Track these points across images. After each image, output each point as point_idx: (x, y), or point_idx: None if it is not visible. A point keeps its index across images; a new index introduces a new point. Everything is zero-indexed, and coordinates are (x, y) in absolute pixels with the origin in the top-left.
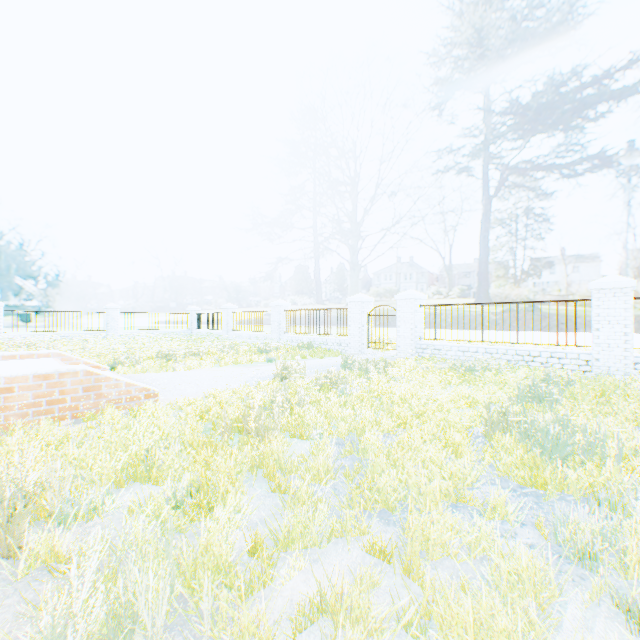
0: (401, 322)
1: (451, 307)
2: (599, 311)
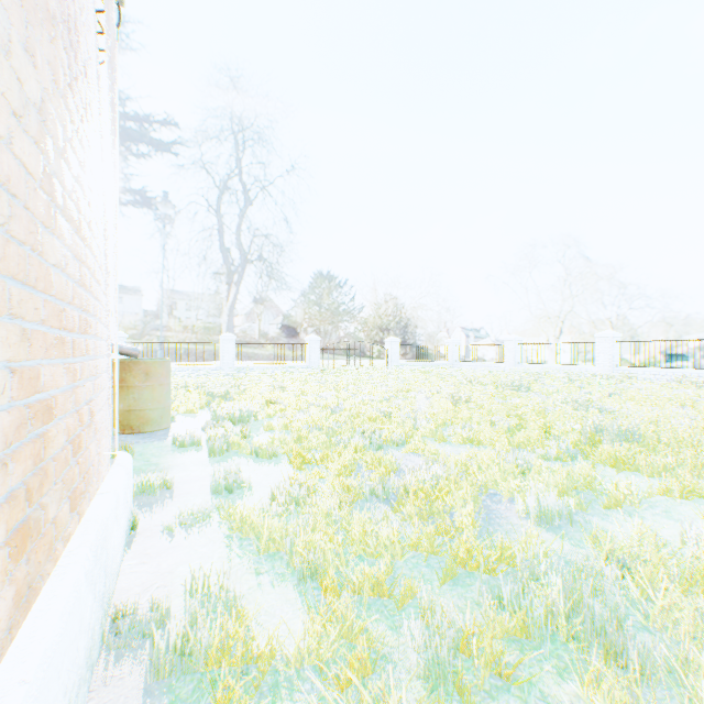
0: None
1: None
2: None
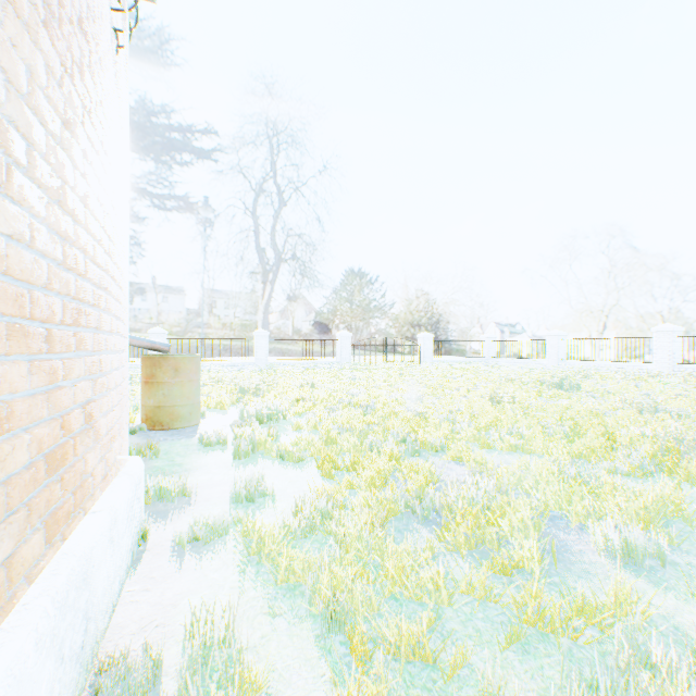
0: None
1: None
2: None
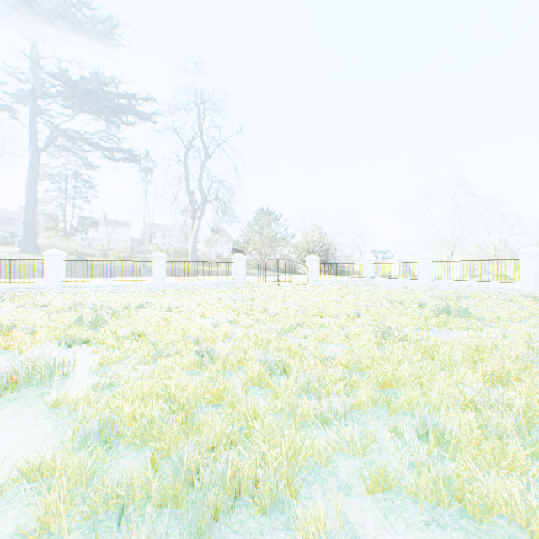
0: None
1: None
2: (48, 265)
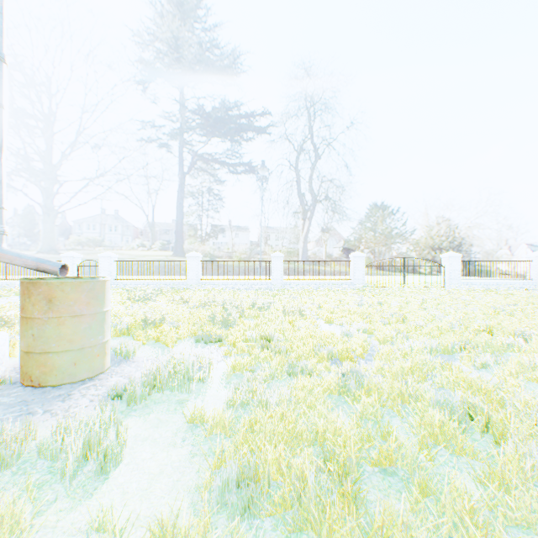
0: (103, 270)
1: (132, 262)
2: (190, 266)
